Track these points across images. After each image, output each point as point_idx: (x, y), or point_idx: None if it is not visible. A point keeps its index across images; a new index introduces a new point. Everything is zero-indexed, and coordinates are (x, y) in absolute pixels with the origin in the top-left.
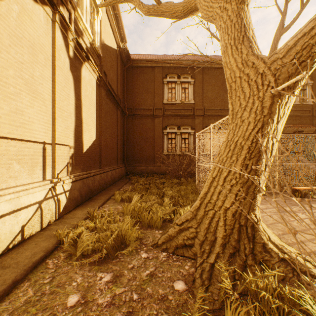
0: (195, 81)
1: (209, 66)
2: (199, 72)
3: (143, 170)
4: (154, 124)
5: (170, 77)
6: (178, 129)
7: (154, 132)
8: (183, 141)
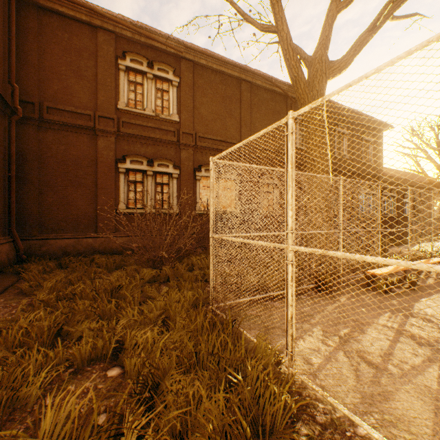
0: (181, 83)
1: (204, 63)
2: (188, 68)
3: (68, 248)
4: (97, 148)
5: (132, 59)
6: (149, 165)
7: (96, 166)
8: (159, 189)
